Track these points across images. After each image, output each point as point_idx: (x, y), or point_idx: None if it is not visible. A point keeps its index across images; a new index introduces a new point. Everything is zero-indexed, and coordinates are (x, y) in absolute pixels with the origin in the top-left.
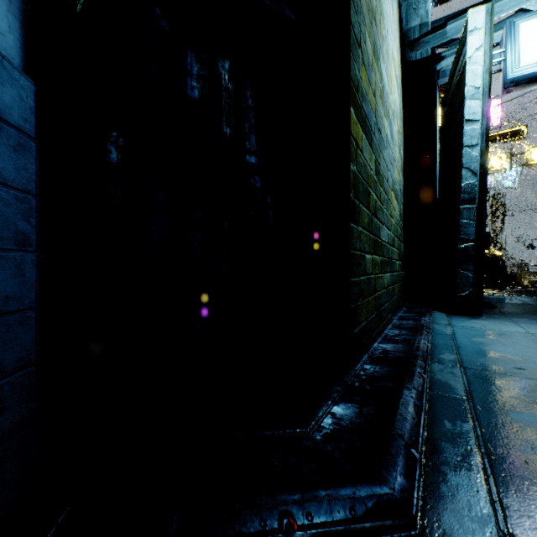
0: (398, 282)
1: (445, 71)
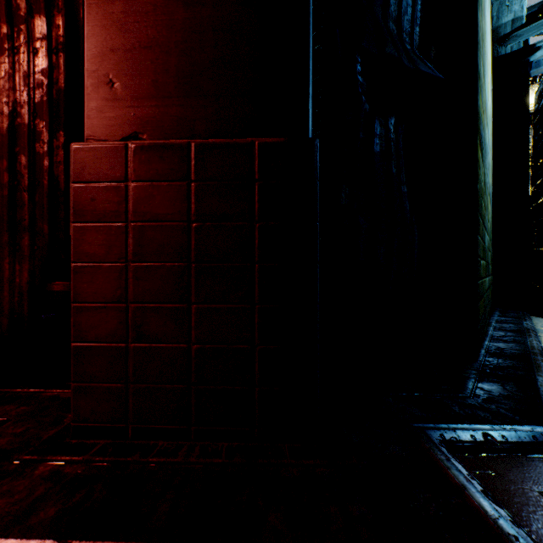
0: (490, 286)
1: (540, 61)
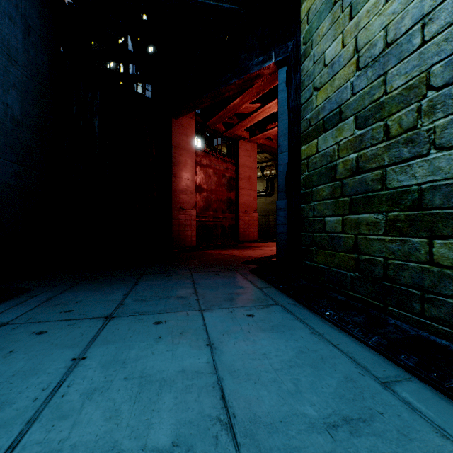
0: None
1: None
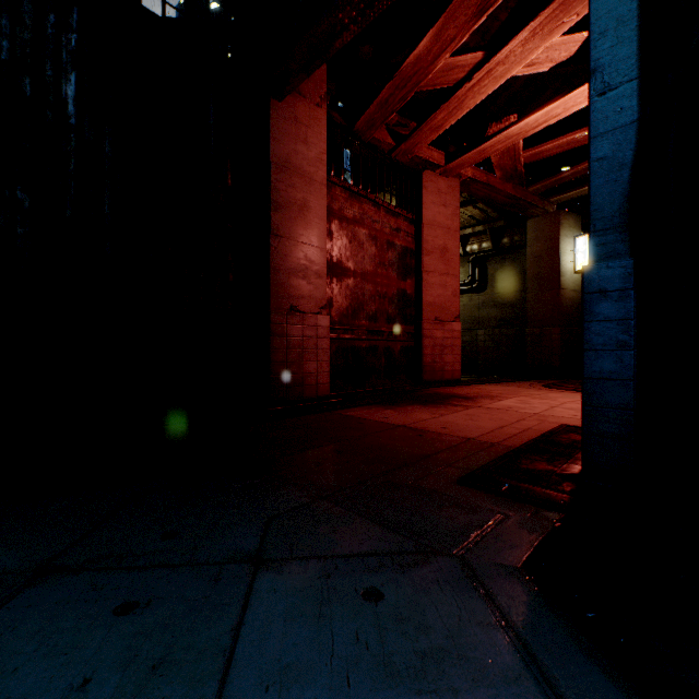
0: None
1: None
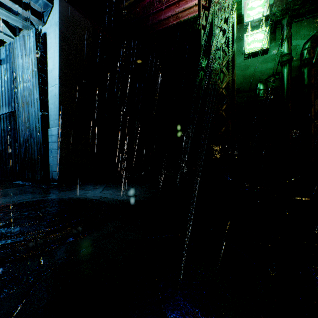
0: None
1: (42, 6)
